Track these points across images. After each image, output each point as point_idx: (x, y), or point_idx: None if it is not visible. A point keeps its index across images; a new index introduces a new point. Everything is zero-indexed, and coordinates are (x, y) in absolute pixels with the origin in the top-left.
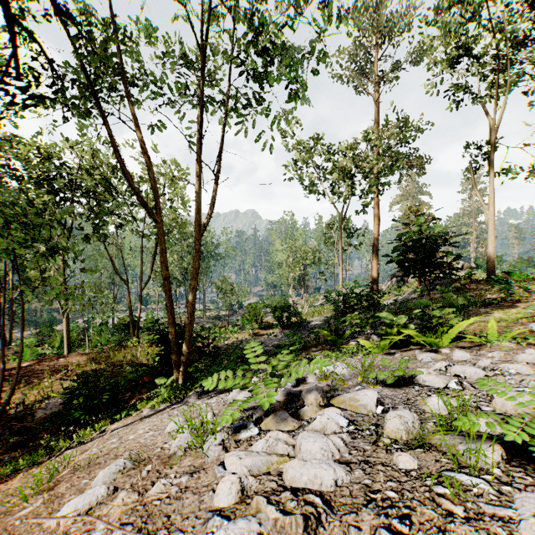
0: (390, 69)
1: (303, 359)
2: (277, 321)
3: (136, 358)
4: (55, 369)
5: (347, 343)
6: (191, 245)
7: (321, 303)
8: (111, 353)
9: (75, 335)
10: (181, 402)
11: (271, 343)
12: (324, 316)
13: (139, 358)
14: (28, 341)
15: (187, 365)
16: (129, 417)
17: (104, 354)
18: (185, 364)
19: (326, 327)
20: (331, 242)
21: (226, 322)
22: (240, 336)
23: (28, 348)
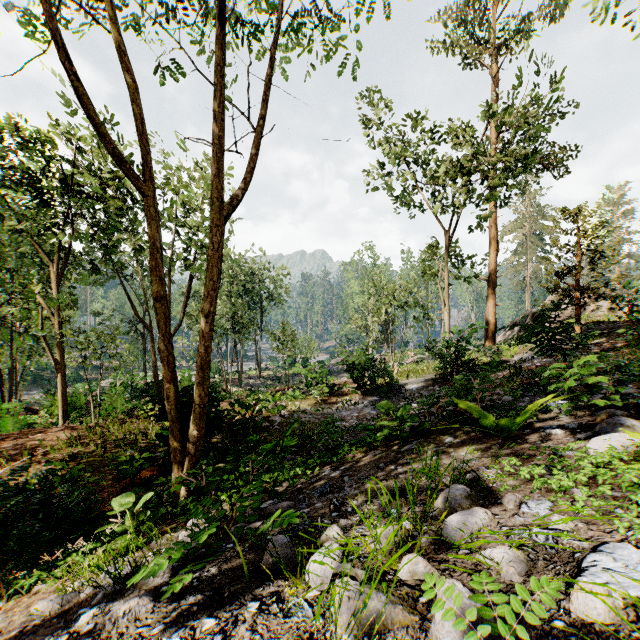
0: (515, 31)
1: (457, 485)
2: (355, 383)
3: (145, 435)
4: (22, 450)
5: (531, 430)
6: (241, 284)
7: (412, 360)
8: (111, 426)
9: (83, 399)
10: (124, 591)
11: (348, 415)
12: (424, 377)
13: (149, 435)
14: (11, 406)
15: (197, 461)
16: (21, 604)
17: (98, 429)
18: (193, 458)
19: (464, 393)
20: (433, 271)
21: (286, 384)
22: (302, 404)
23: (11, 416)
